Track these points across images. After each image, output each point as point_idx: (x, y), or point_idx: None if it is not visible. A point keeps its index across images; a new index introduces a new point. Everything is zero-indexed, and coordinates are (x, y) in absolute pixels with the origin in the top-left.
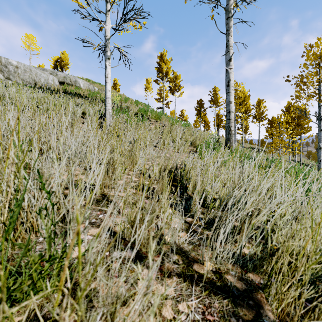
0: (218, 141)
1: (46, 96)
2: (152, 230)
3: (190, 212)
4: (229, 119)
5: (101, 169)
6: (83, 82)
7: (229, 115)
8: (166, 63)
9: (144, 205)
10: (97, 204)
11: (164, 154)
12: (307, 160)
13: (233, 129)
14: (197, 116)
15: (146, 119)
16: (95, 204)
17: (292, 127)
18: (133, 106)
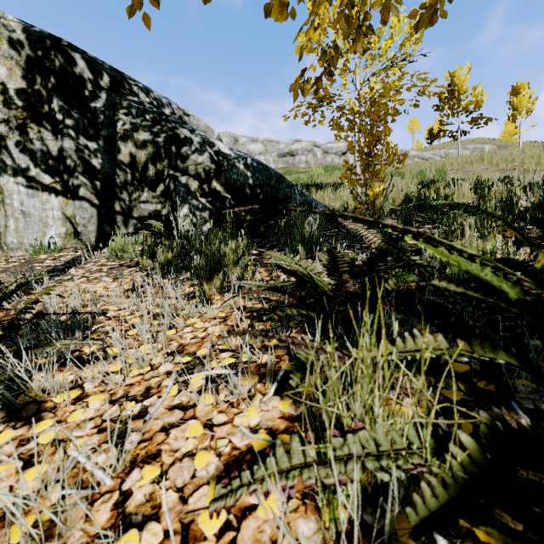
0: None
1: None
2: None
3: None
4: None
5: None
6: (488, 146)
7: None
8: None
9: None
10: None
11: None
12: None
13: None
14: None
15: None
16: None
17: None
18: None
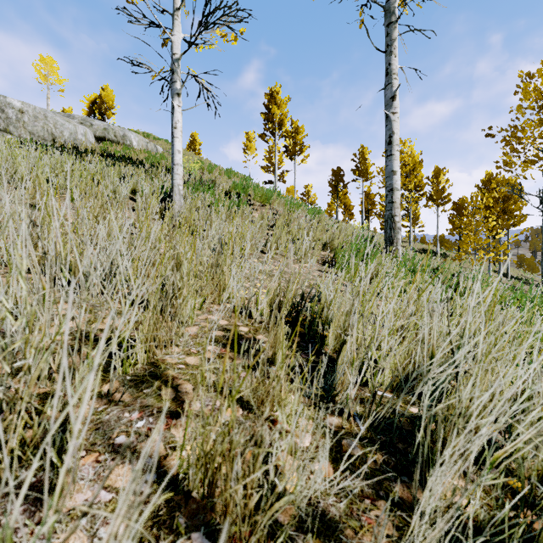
0: (371, 241)
1: (65, 162)
2: (253, 487)
3: (334, 399)
4: (391, 202)
5: (88, 385)
6: (138, 137)
7: (391, 196)
8: (279, 106)
9: (233, 422)
10: (136, 391)
11: (279, 274)
12: (519, 271)
13: (398, 220)
14: (332, 196)
15: (245, 202)
16: (132, 391)
17: (494, 214)
18: (223, 179)
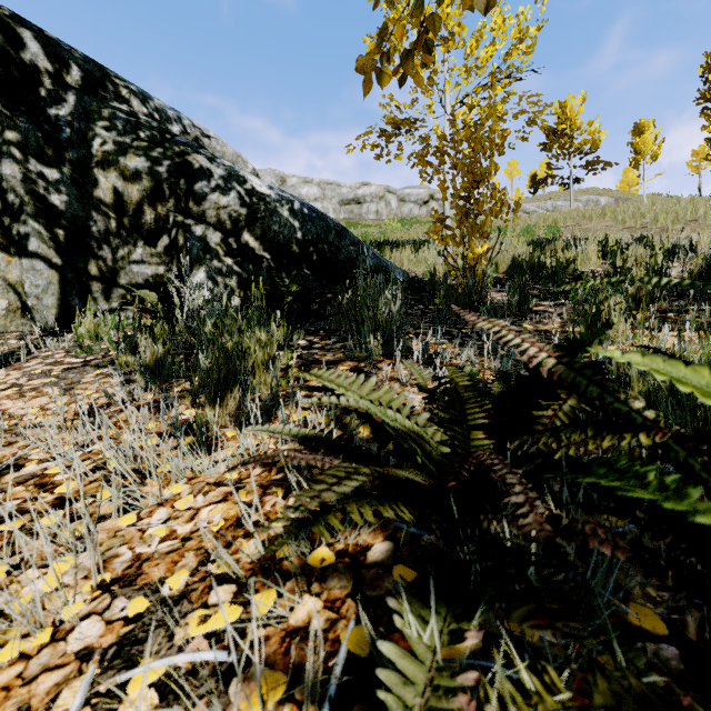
0: None
1: None
2: None
3: None
4: None
5: None
6: (604, 199)
7: None
8: None
9: None
10: None
11: None
12: None
13: None
14: None
15: None
16: None
17: None
18: None
